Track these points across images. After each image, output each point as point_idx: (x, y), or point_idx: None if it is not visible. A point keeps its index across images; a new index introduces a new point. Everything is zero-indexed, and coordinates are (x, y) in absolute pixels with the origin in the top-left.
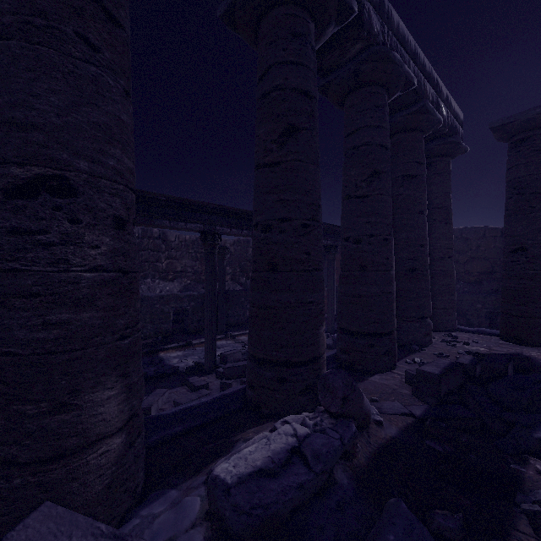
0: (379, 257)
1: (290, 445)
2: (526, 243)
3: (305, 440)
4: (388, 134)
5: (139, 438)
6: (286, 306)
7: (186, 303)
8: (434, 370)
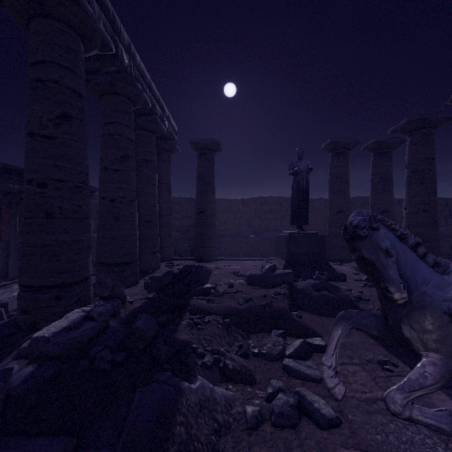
0: (128, 212)
1: (82, 315)
2: (204, 208)
3: (91, 311)
4: (134, 132)
5: None
6: (63, 243)
7: None
8: (160, 275)
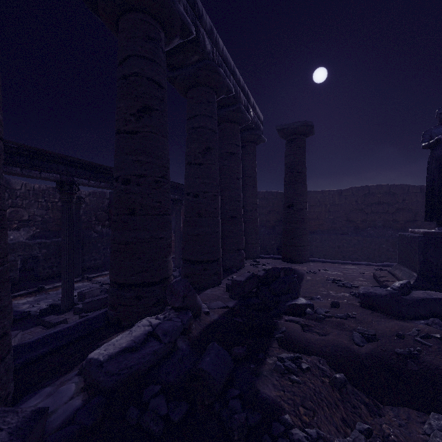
0: (210, 207)
1: (147, 331)
2: (294, 201)
3: (158, 326)
4: (216, 123)
5: (8, 355)
6: (143, 241)
7: (36, 251)
8: (242, 279)
